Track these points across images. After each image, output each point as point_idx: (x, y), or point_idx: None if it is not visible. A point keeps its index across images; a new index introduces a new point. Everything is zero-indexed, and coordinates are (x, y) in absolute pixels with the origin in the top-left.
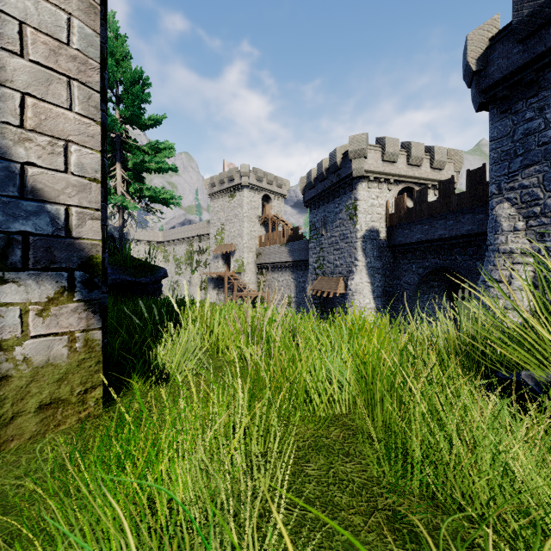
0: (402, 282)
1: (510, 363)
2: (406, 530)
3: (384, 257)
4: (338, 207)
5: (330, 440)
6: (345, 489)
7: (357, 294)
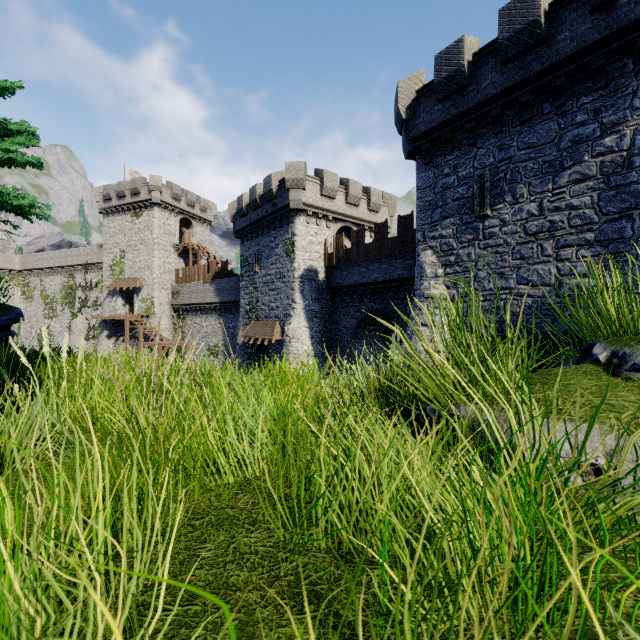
0: (341, 327)
1: (420, 400)
2: (307, 592)
3: (323, 300)
4: (274, 242)
5: (236, 510)
6: (245, 564)
7: (295, 340)
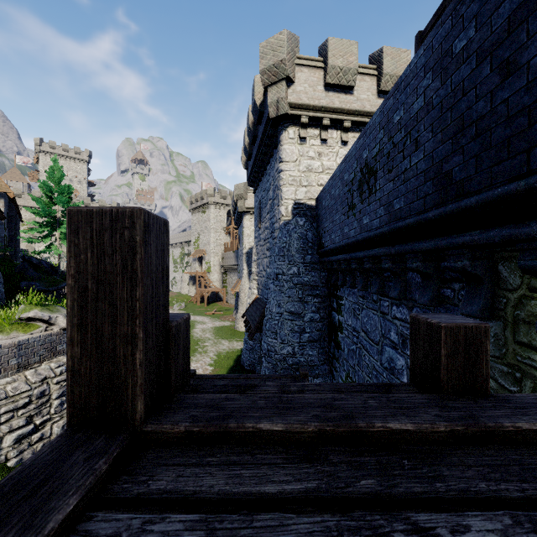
0: None
1: None
2: None
3: None
4: (241, 230)
5: None
6: None
7: (242, 292)
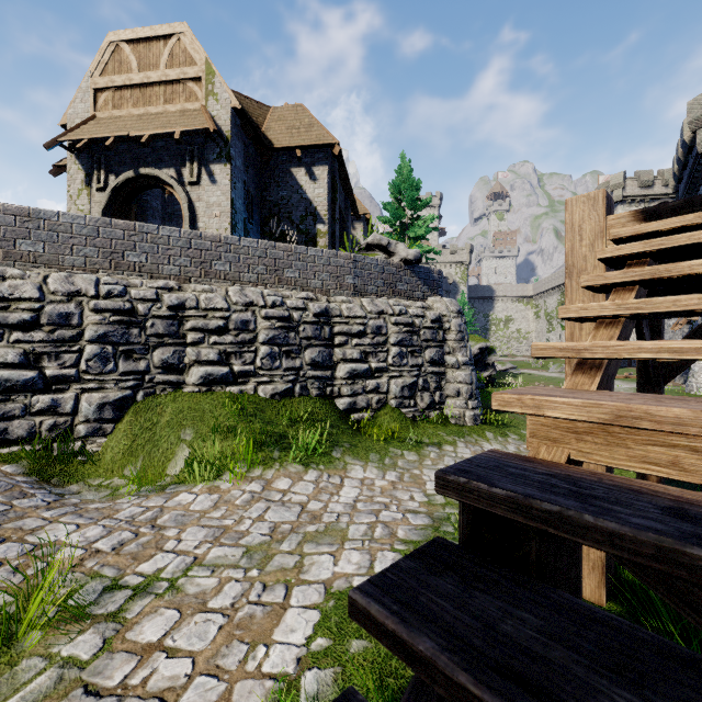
0: None
1: None
2: None
3: None
4: None
5: None
6: None
7: None
